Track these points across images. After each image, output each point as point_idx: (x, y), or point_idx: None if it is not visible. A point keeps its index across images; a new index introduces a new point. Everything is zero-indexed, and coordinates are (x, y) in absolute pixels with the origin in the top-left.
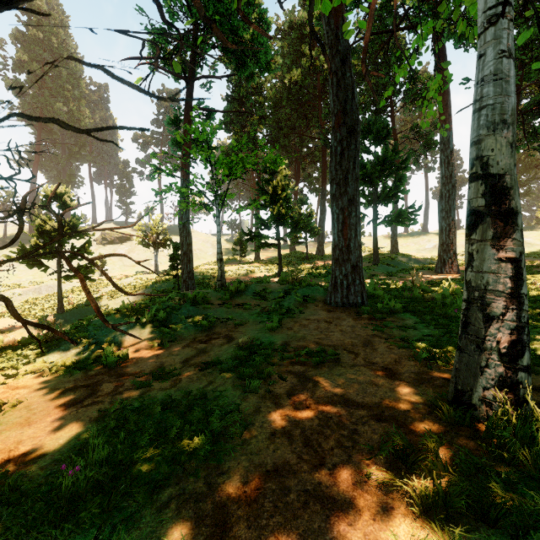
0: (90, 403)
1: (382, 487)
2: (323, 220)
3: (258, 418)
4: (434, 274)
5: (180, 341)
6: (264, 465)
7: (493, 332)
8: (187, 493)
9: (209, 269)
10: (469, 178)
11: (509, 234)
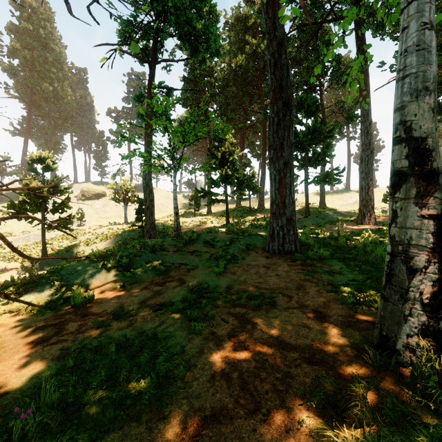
0: (55, 342)
1: (314, 435)
2: (263, 180)
3: (201, 360)
4: (356, 225)
5: (140, 283)
6: (203, 409)
7: (416, 283)
8: (129, 438)
9: (169, 221)
10: (393, 141)
11: (431, 193)
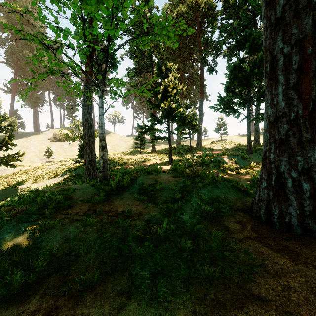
0: None
1: None
2: (201, 122)
3: None
4: None
5: None
6: None
7: None
8: None
9: (116, 158)
10: None
11: None
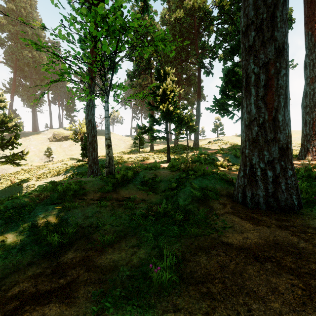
0: None
1: None
2: (198, 122)
3: None
4: (301, 160)
5: None
6: None
7: None
8: None
9: (116, 157)
10: None
11: None
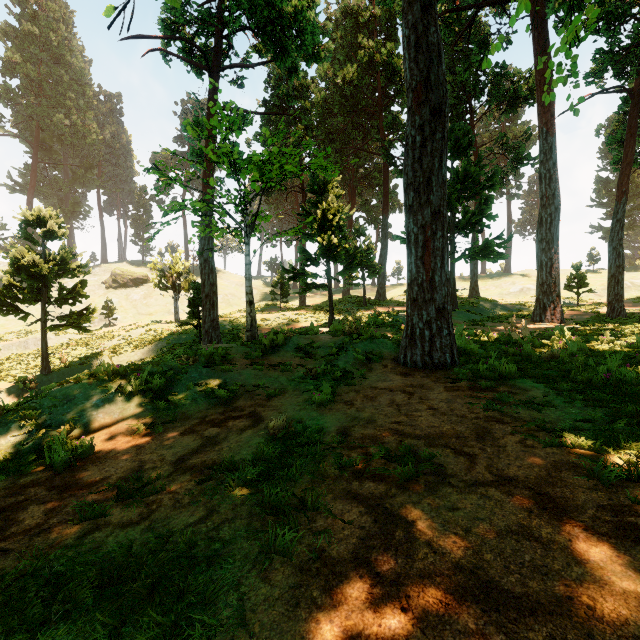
0: None
1: None
2: (384, 257)
3: None
4: (532, 323)
5: (182, 421)
6: None
7: None
8: None
9: (241, 317)
10: None
11: None
